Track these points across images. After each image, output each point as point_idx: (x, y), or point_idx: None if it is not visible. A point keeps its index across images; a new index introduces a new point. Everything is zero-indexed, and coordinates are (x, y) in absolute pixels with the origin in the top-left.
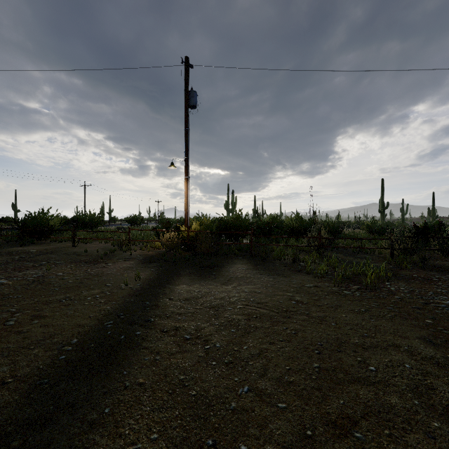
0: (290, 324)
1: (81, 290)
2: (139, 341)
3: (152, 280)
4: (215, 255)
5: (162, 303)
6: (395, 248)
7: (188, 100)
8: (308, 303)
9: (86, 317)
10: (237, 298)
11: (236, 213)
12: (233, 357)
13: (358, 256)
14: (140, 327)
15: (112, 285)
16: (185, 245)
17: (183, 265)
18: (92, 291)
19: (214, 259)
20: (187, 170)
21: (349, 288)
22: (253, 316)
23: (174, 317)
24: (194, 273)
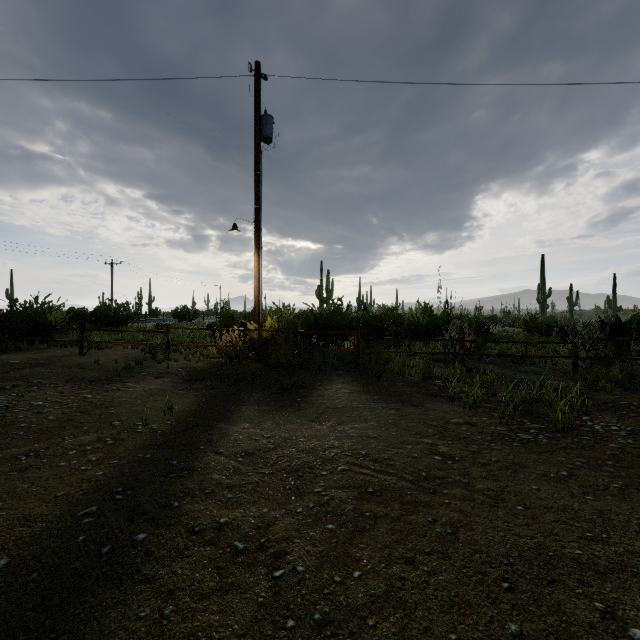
0: (438, 509)
1: (63, 436)
2: (139, 559)
3: (194, 413)
4: (301, 368)
5: (201, 463)
6: (580, 356)
7: (260, 129)
8: (463, 459)
9: (49, 498)
10: (337, 450)
11: (333, 303)
12: (331, 604)
13: (522, 369)
14: (148, 521)
15: (122, 425)
16: (255, 352)
17: (249, 385)
18: (81, 437)
19: (299, 374)
20: (259, 236)
21: (524, 428)
22: (368, 489)
23: (219, 494)
24: (266, 401)
